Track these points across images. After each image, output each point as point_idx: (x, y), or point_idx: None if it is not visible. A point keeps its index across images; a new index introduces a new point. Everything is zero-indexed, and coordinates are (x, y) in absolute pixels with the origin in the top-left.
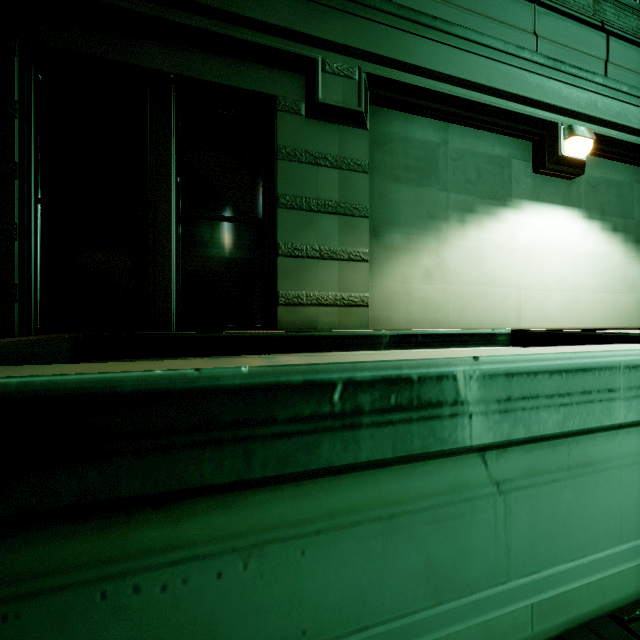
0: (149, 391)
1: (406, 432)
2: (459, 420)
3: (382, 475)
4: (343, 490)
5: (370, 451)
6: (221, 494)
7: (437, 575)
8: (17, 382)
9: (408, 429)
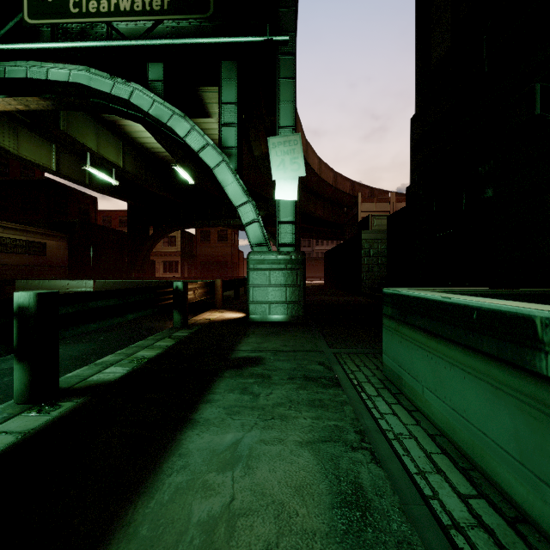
0: (433, 301)
1: (503, 345)
2: (537, 353)
3: (492, 363)
4: (477, 360)
5: (487, 347)
6: (445, 340)
7: (521, 444)
8: (418, 294)
9: (504, 344)
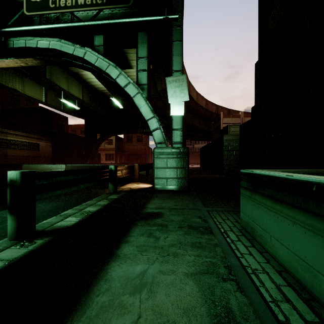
0: (279, 178)
1: None
2: None
3: None
4: (316, 221)
5: None
6: (289, 205)
7: None
8: (267, 173)
9: None
